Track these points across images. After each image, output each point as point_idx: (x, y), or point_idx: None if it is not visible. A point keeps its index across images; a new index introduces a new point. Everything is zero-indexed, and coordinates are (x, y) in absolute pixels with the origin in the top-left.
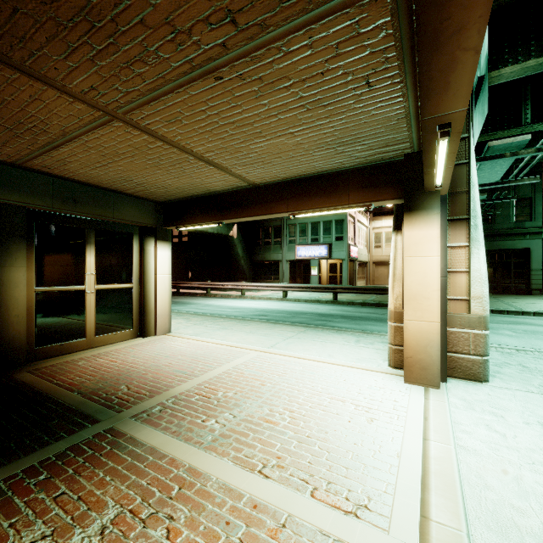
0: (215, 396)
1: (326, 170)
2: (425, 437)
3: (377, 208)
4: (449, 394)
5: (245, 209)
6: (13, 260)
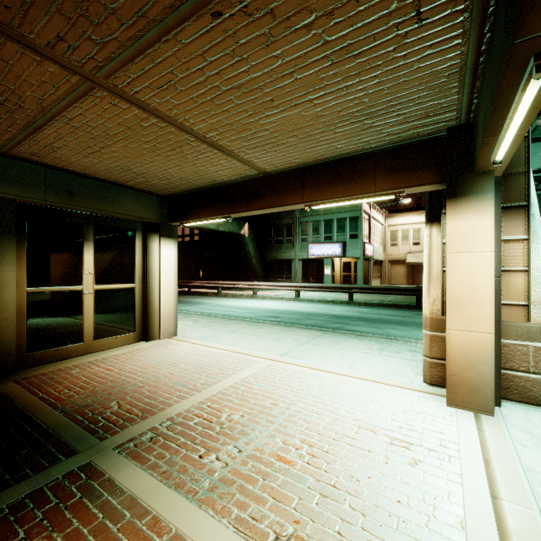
0: (217, 419)
1: (348, 153)
2: (493, 493)
3: (393, 205)
4: (508, 425)
5: (255, 201)
6: (1, 258)
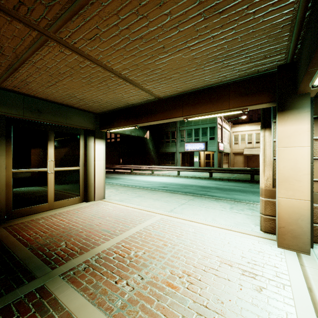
0: (128, 255)
1: (212, 84)
2: None
3: (235, 120)
4: None
5: (153, 115)
6: None
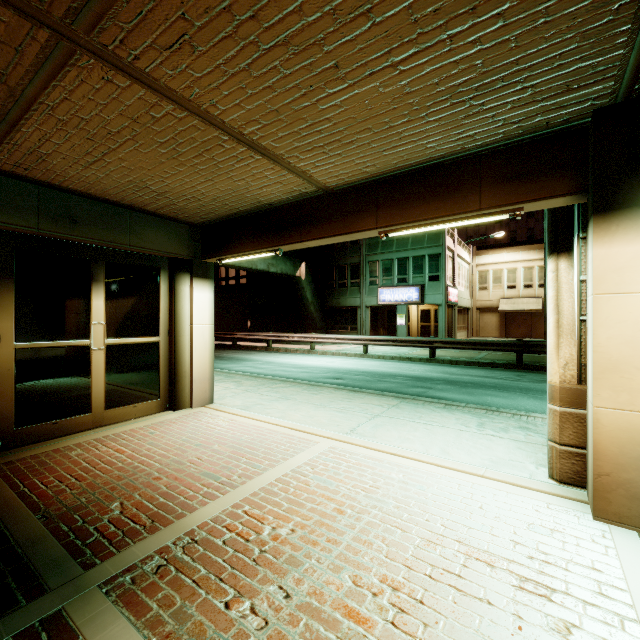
0: (257, 536)
1: (441, 156)
2: None
3: (481, 240)
4: None
5: (312, 227)
6: None
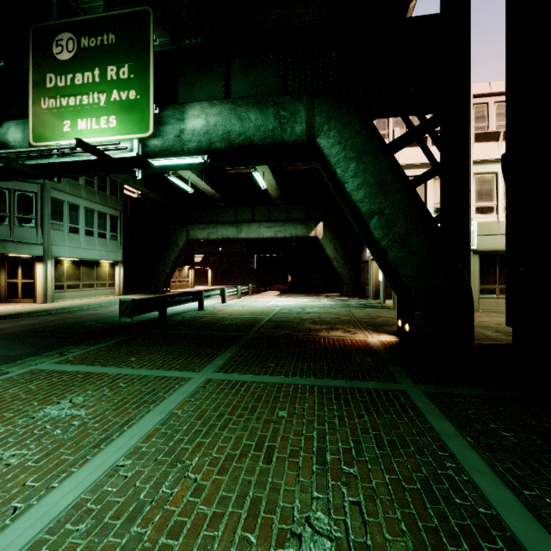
0: None
1: None
2: None
3: None
4: None
5: None
6: None
